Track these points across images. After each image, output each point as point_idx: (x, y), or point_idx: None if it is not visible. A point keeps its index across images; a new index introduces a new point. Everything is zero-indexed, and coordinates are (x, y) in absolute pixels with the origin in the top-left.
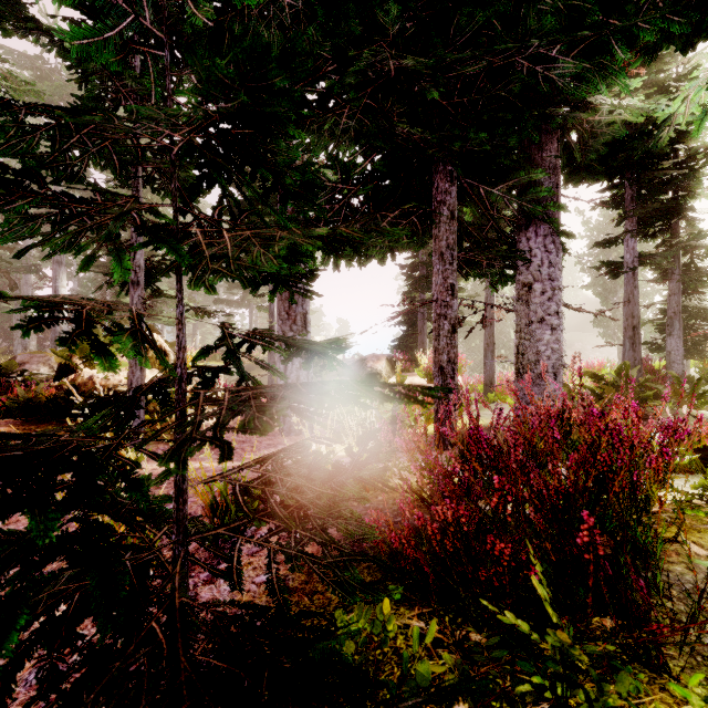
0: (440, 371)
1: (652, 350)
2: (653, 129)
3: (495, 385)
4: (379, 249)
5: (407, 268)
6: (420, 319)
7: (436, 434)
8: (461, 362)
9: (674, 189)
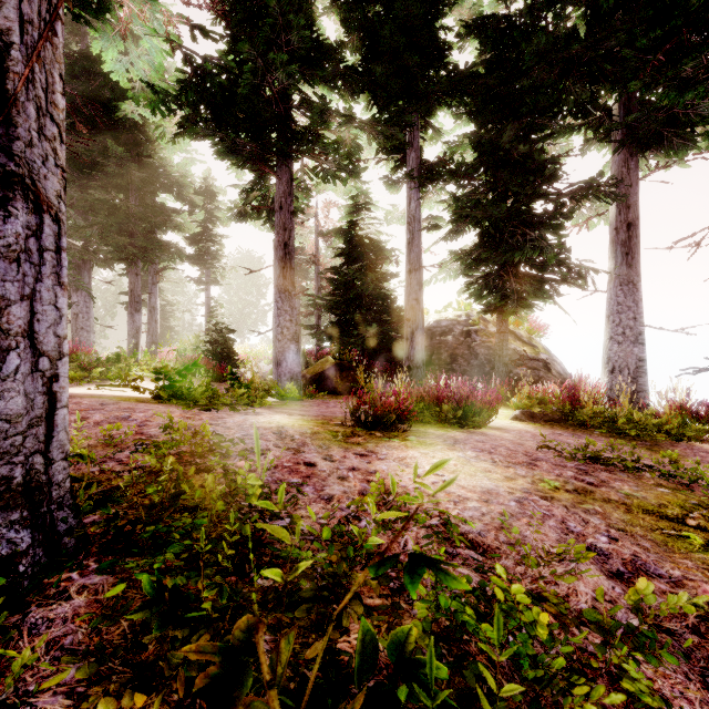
0: None
1: None
2: None
3: None
4: None
5: None
6: None
7: None
8: None
9: None
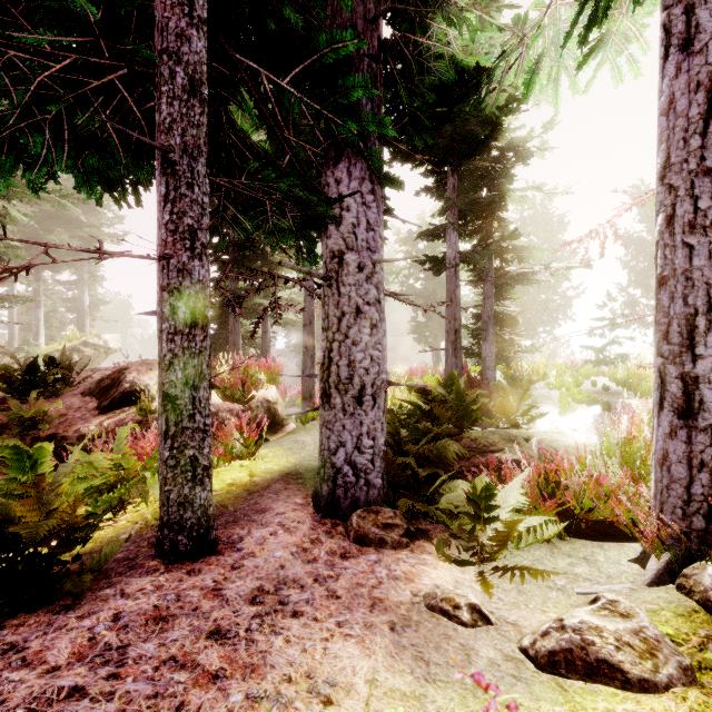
0: (165, 404)
1: (467, 355)
2: (479, 97)
3: (314, 399)
4: (56, 149)
5: (213, 247)
6: (231, 314)
7: (160, 532)
8: (277, 370)
9: (489, 187)
